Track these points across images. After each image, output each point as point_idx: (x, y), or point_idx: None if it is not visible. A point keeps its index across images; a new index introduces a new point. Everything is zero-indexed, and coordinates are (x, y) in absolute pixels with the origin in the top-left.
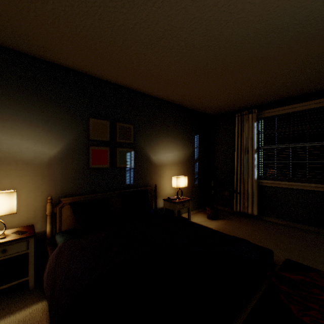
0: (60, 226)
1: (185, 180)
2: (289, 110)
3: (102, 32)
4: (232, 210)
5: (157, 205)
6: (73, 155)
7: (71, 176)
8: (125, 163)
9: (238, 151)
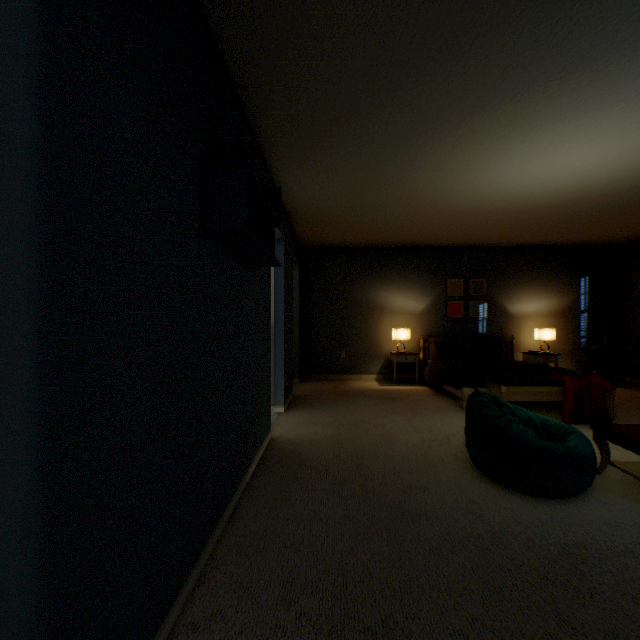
0: (427, 356)
1: (550, 333)
2: None
3: (457, 233)
4: None
5: (513, 356)
6: (435, 308)
7: (434, 323)
8: (477, 314)
9: None
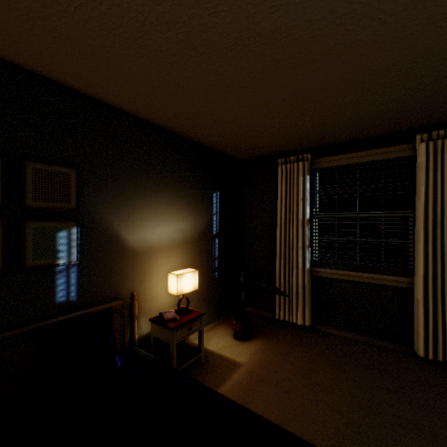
0: None
1: (193, 279)
2: (357, 159)
3: None
4: (272, 314)
5: (136, 334)
6: None
7: None
8: (52, 256)
9: (283, 221)
